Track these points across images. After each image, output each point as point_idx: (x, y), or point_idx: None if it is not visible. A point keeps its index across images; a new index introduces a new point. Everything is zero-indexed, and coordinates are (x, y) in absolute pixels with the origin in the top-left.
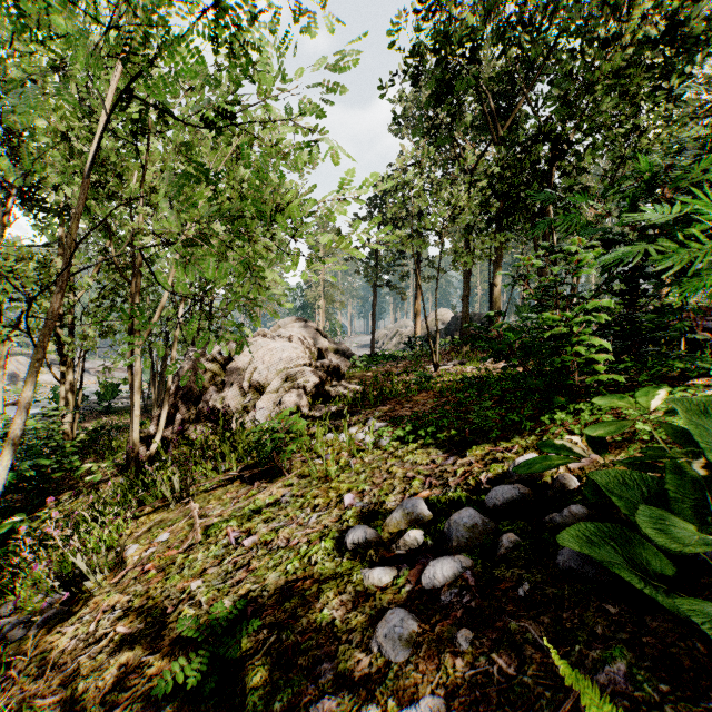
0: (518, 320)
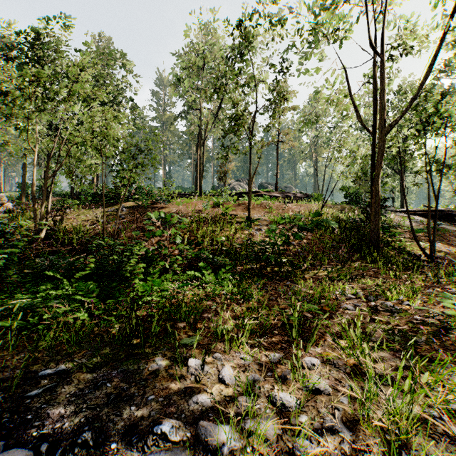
0: (19, 192)
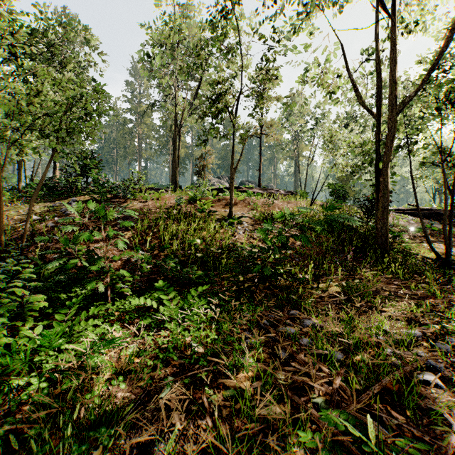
0: None
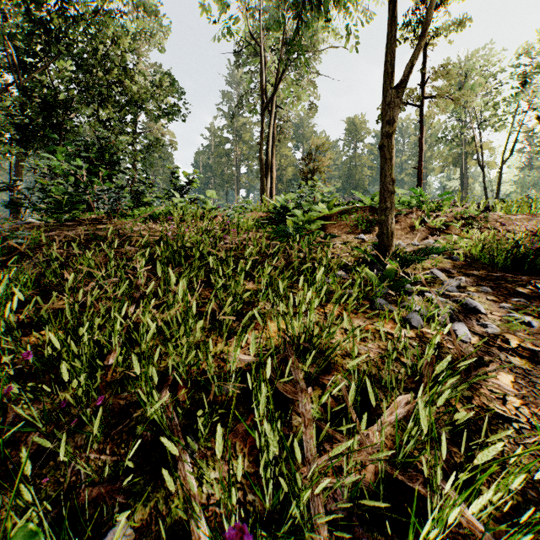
0: None
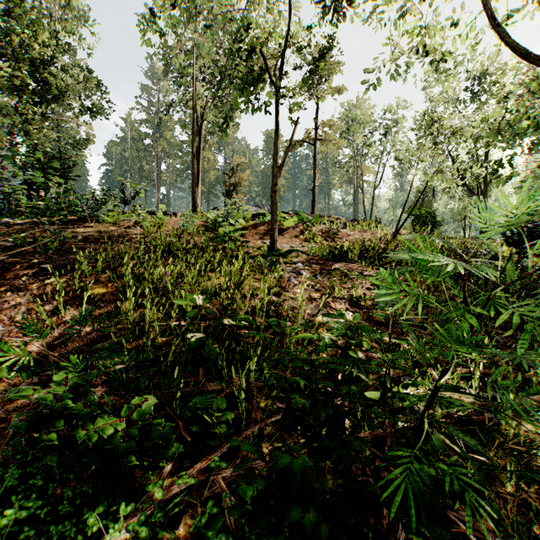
0: None
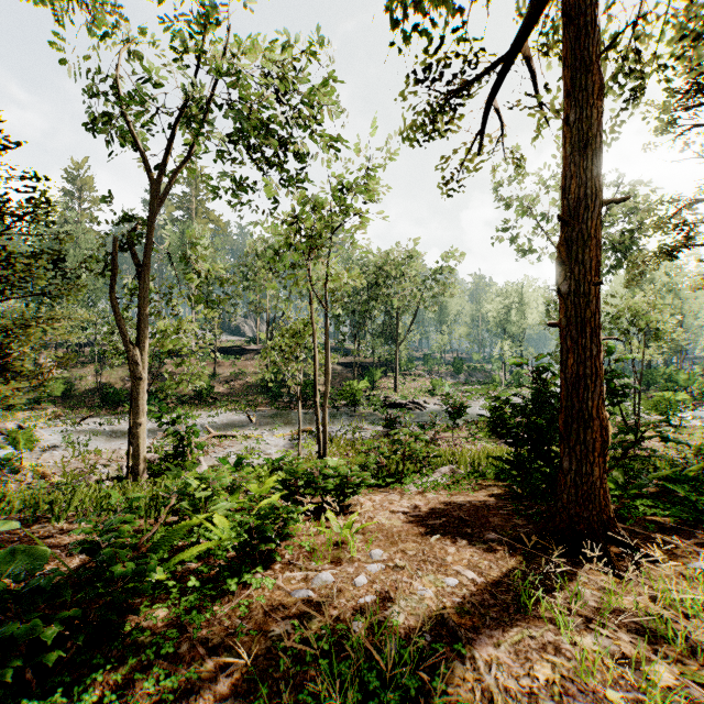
0: None
